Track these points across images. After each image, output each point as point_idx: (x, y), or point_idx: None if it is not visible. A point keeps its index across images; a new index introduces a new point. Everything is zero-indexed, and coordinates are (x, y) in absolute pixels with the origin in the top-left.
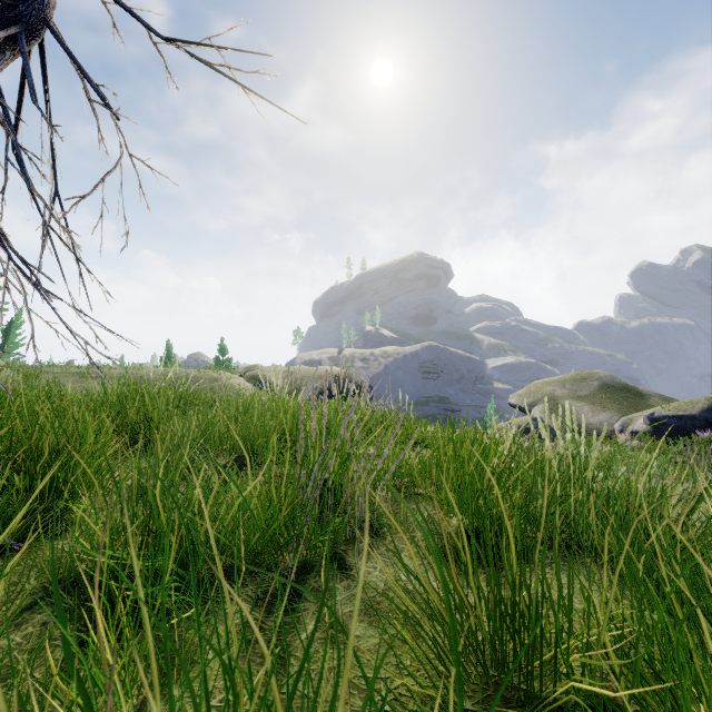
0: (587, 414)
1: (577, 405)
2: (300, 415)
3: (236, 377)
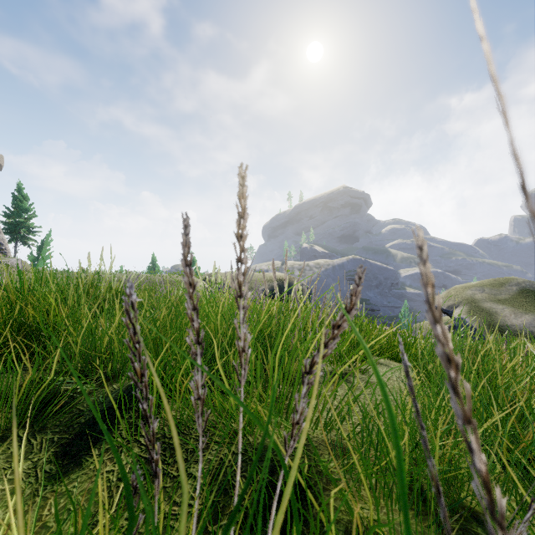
0: (510, 316)
1: (499, 308)
2: (138, 351)
3: (199, 281)
